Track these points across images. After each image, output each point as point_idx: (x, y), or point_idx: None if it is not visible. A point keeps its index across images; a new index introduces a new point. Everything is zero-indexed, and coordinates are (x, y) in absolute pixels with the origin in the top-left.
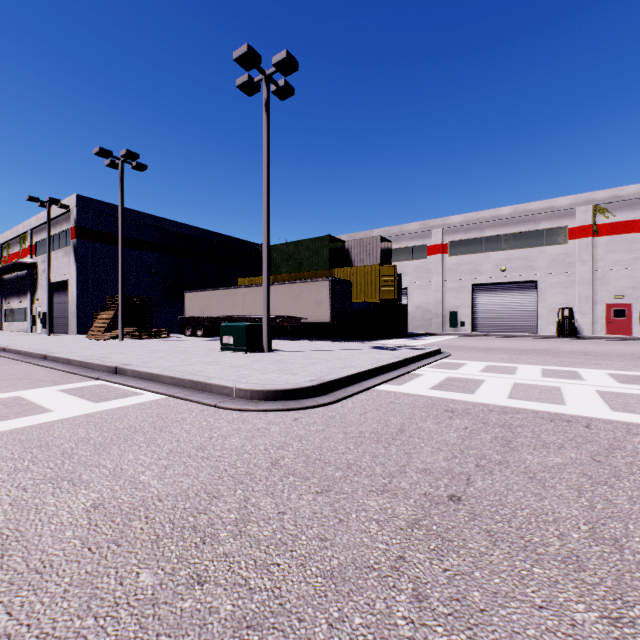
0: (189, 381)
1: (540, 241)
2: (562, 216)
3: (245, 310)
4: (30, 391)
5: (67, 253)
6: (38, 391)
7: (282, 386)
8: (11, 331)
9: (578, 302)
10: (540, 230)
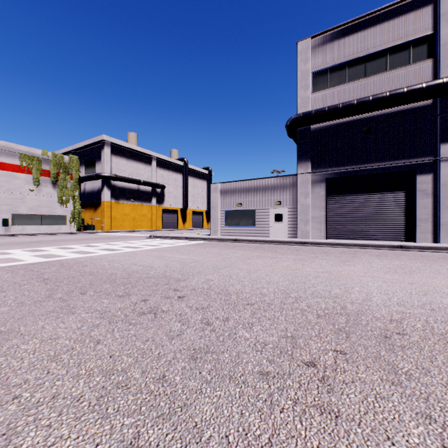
0: None
1: None
2: None
3: None
4: None
5: None
6: None
7: None
8: None
9: None
10: None
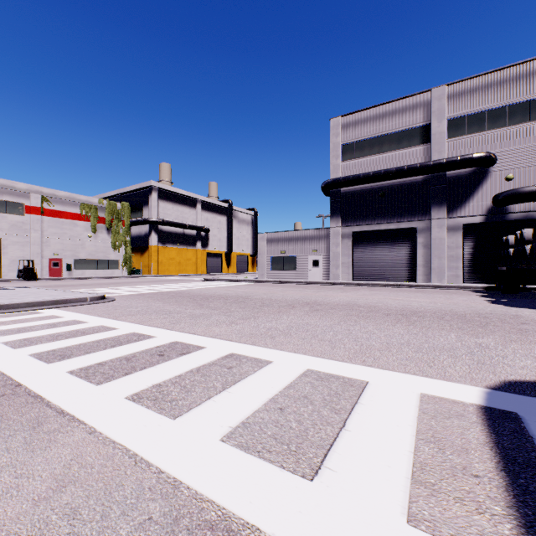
0: (50, 301)
1: (4, 209)
2: (21, 196)
3: None
4: None
5: None
6: None
7: (102, 294)
8: None
9: (33, 256)
10: (4, 201)
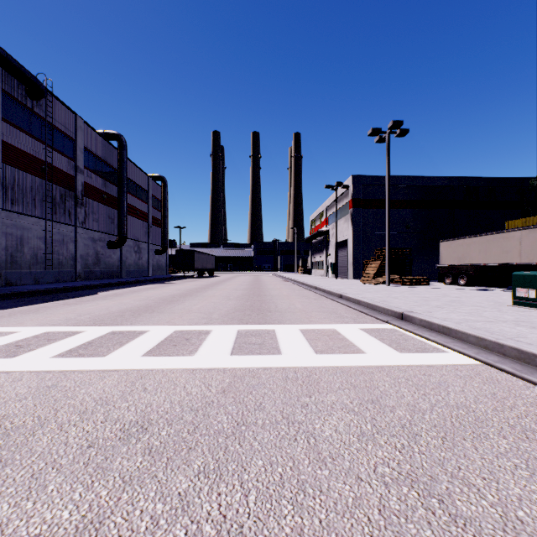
0: (512, 349)
1: None
2: None
3: (521, 256)
4: (340, 325)
5: (346, 220)
6: (345, 327)
7: None
8: (315, 275)
9: None
10: None
